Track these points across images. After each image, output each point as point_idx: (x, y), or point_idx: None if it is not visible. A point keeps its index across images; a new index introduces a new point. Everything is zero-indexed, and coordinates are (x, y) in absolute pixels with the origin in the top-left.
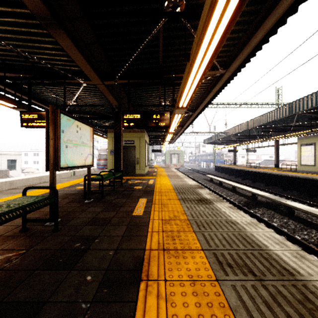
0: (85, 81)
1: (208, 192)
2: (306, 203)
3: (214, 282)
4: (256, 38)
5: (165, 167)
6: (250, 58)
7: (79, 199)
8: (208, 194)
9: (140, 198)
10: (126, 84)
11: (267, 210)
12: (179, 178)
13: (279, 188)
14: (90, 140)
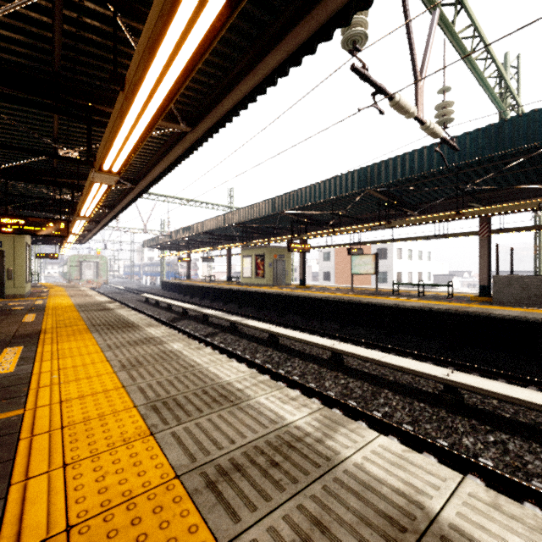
0: None
1: (117, 305)
2: (231, 313)
3: (86, 329)
4: (150, 176)
5: (66, 285)
6: (152, 186)
7: None
8: (115, 306)
9: (26, 314)
10: (1, 177)
11: (188, 321)
12: (88, 296)
13: (222, 303)
14: None
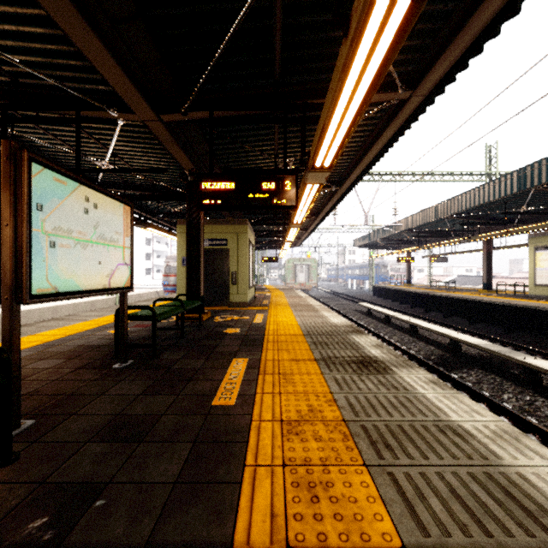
0: (122, 114)
1: (376, 342)
2: None
3: None
4: (489, 4)
5: (285, 288)
6: (468, 58)
7: (103, 360)
8: (376, 347)
9: (234, 356)
10: (208, 120)
11: (485, 375)
12: (312, 310)
13: (496, 328)
14: (123, 234)
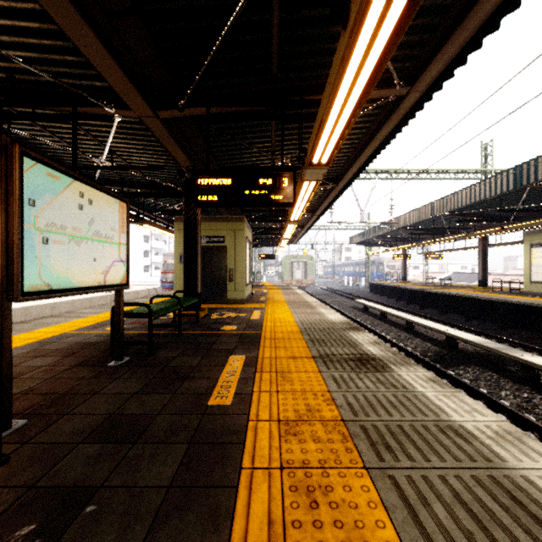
0: (119, 111)
1: (373, 339)
2: None
3: None
4: None
5: (282, 285)
6: (467, 53)
7: (99, 357)
8: (373, 344)
9: (231, 353)
10: (205, 117)
11: (482, 372)
12: (309, 307)
13: (492, 325)
14: (119, 230)
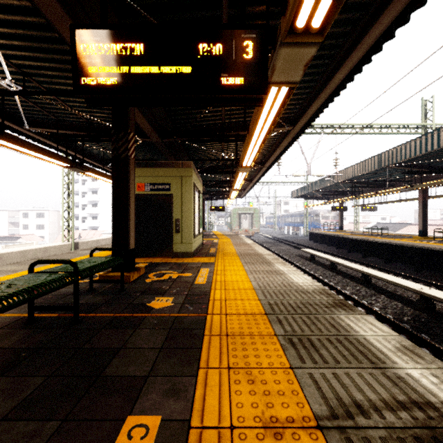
0: None
1: (394, 337)
2: None
3: None
4: None
5: (231, 234)
6: None
7: None
8: (409, 356)
9: (134, 400)
10: None
11: None
12: (264, 261)
13: None
14: None
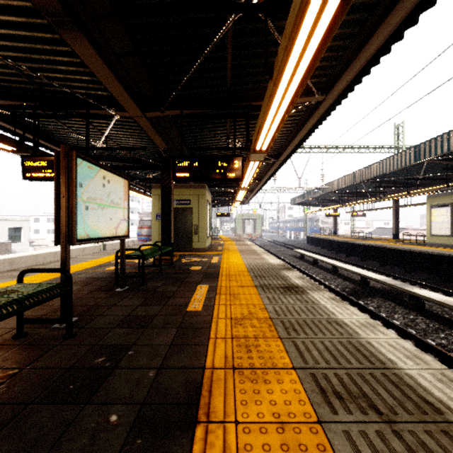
0: (118, 112)
1: (299, 275)
2: (440, 291)
3: (315, 426)
4: (371, 46)
5: (235, 238)
6: (361, 77)
7: (108, 286)
8: (299, 278)
9: (198, 284)
10: (179, 116)
11: (384, 302)
12: (256, 254)
13: (400, 269)
14: (124, 199)
